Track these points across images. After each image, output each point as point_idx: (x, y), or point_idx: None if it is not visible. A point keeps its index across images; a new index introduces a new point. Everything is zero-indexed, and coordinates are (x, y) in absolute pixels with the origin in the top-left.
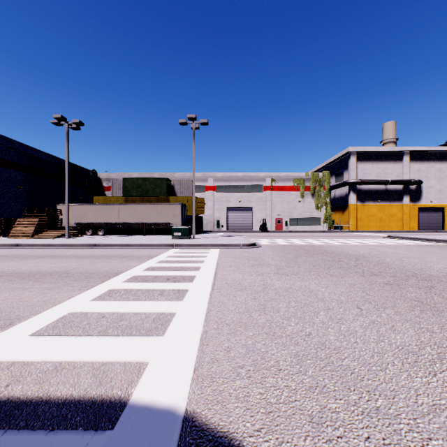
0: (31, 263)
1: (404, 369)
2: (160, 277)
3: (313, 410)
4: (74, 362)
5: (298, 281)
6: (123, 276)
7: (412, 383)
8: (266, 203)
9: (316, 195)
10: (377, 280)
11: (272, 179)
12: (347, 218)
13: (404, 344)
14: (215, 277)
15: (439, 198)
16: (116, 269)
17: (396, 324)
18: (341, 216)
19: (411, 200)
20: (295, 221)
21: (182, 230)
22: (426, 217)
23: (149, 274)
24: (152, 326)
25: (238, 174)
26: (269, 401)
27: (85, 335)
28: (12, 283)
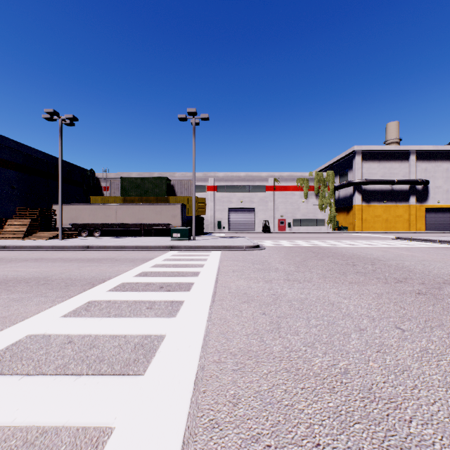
0: (10, 267)
1: None
2: (153, 285)
3: None
4: (0, 427)
5: (314, 290)
6: (110, 283)
7: None
8: (269, 204)
9: (320, 195)
10: (406, 288)
11: (275, 179)
12: (352, 219)
13: None
14: (216, 285)
15: (446, 198)
16: (104, 274)
17: None
18: (346, 217)
19: (418, 201)
20: (298, 222)
21: (182, 231)
22: (433, 218)
23: (140, 281)
24: (131, 357)
25: (240, 174)
26: None
27: (35, 374)
28: None
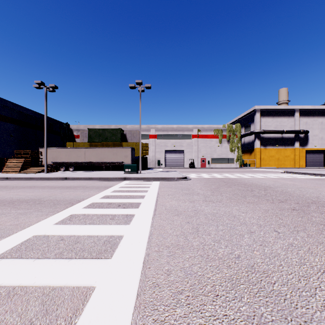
0: (13, 192)
1: None
2: (113, 204)
3: None
4: (27, 286)
5: (222, 207)
6: (84, 203)
7: None
8: (194, 147)
9: (230, 141)
10: (285, 206)
11: (198, 129)
12: (253, 158)
13: (324, 267)
14: (156, 204)
15: (321, 143)
16: (79, 197)
17: (311, 246)
18: (249, 157)
19: (301, 145)
20: (215, 160)
21: (132, 167)
22: (311, 157)
23: (104, 201)
24: (102, 249)
25: (173, 126)
26: None
27: (43, 258)
28: None
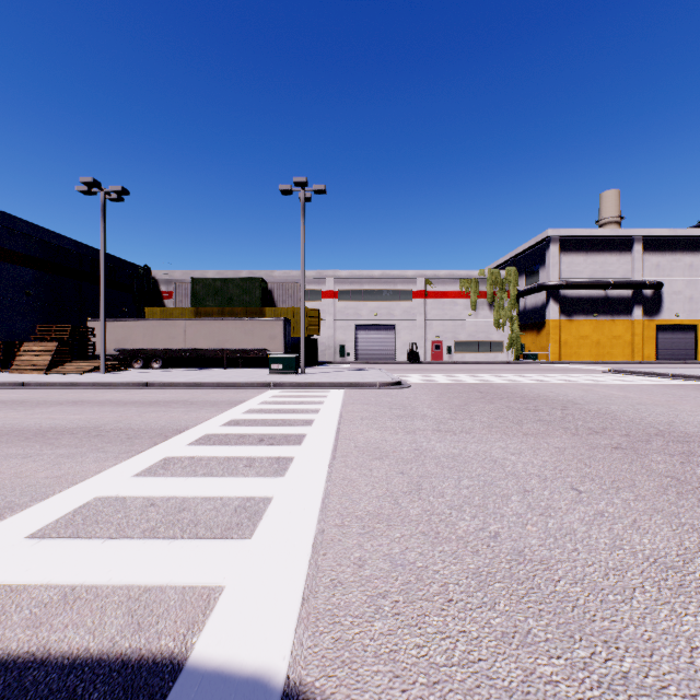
0: (41, 414)
1: (662, 599)
2: (249, 437)
3: (513, 678)
4: (97, 586)
5: (472, 444)
6: (189, 434)
7: (680, 625)
8: (417, 318)
9: (495, 305)
10: (600, 441)
11: (427, 280)
12: (545, 341)
13: (658, 554)
14: (337, 437)
15: (690, 309)
16: (179, 423)
17: (640, 517)
18: (536, 339)
19: (646, 314)
20: (462, 346)
21: (285, 361)
22: (669, 340)
23: (231, 432)
24: (233, 521)
25: (373, 273)
26: (434, 660)
27: (119, 537)
28: (8, 447)
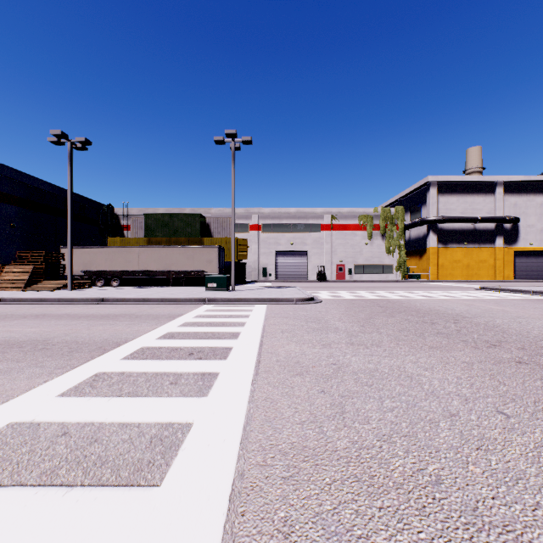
0: (3, 327)
1: None
2: (180, 350)
3: None
4: None
5: (385, 358)
6: (126, 348)
7: None
8: (325, 246)
9: (386, 236)
10: (502, 355)
11: (332, 216)
12: (425, 264)
13: None
14: (260, 350)
15: (541, 239)
16: (120, 336)
17: None
18: (418, 263)
19: (506, 243)
20: (360, 268)
21: (218, 280)
22: (524, 264)
23: (165, 345)
24: (144, 458)
25: (290, 210)
26: None
27: (10, 484)
28: None
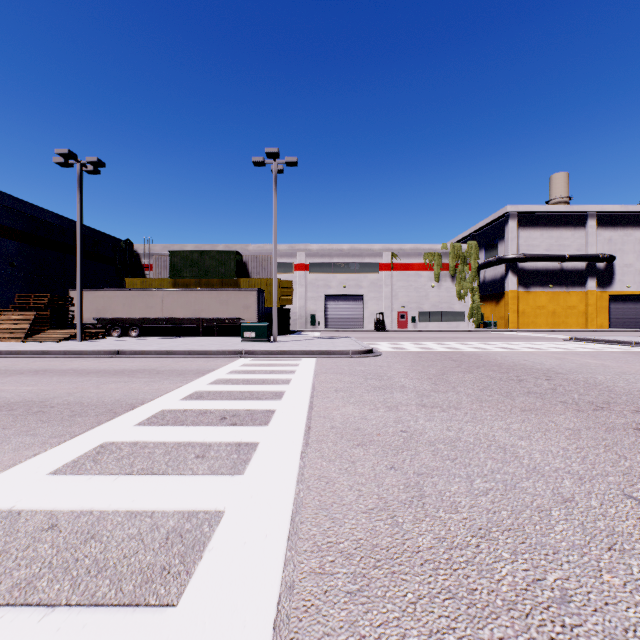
0: None
1: None
2: (210, 414)
3: None
4: None
5: (467, 423)
6: (142, 411)
7: None
8: (384, 289)
9: (457, 277)
10: (614, 420)
11: (393, 253)
12: (503, 311)
13: None
14: (310, 414)
15: None
16: (136, 396)
17: None
18: (495, 309)
19: (599, 285)
20: (426, 315)
21: (257, 329)
22: (620, 310)
23: (191, 408)
24: (157, 563)
25: (342, 247)
26: None
27: None
28: None
